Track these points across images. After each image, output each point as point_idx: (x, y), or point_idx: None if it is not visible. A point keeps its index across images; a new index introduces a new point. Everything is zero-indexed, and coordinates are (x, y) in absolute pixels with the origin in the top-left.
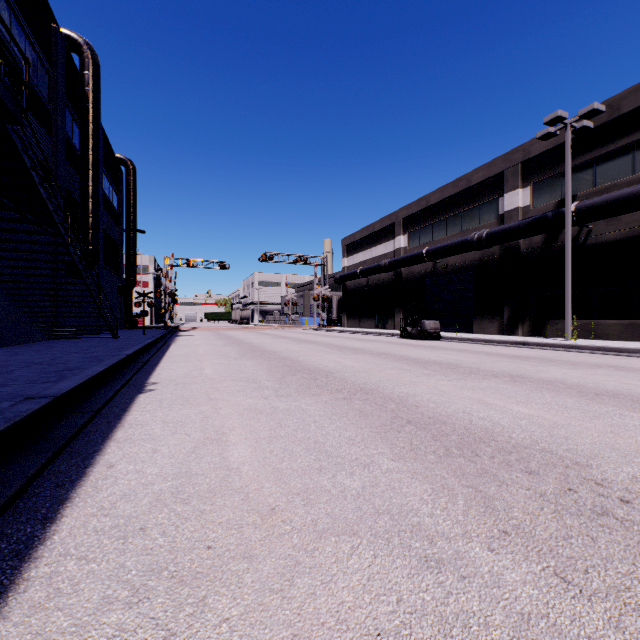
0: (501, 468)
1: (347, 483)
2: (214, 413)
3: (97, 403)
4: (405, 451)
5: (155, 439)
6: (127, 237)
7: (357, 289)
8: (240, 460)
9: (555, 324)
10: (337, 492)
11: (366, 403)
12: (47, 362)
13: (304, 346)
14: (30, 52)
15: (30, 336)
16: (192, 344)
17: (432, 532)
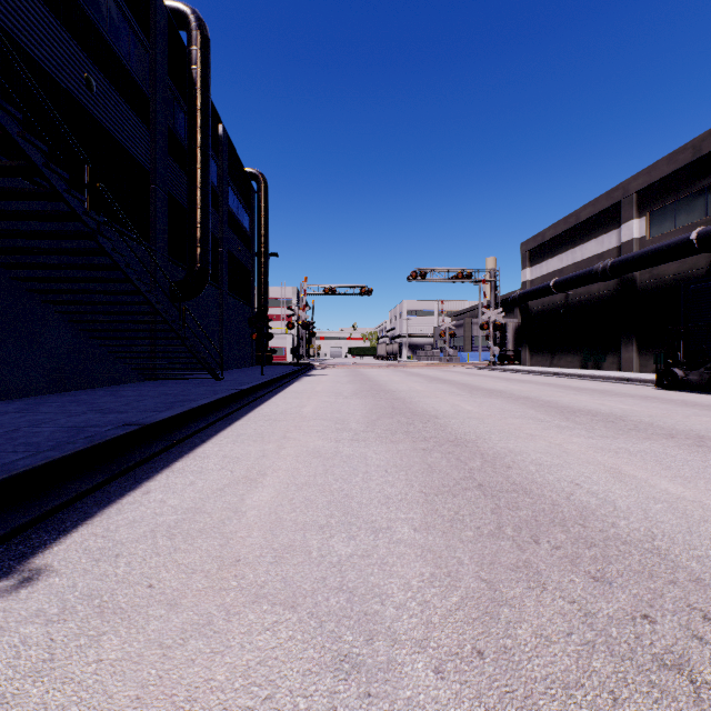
0: None
1: None
2: None
3: None
4: None
5: None
6: (258, 261)
7: (547, 311)
8: None
9: None
10: None
11: None
12: None
13: (484, 402)
14: (116, 15)
15: (114, 376)
16: (309, 390)
17: None
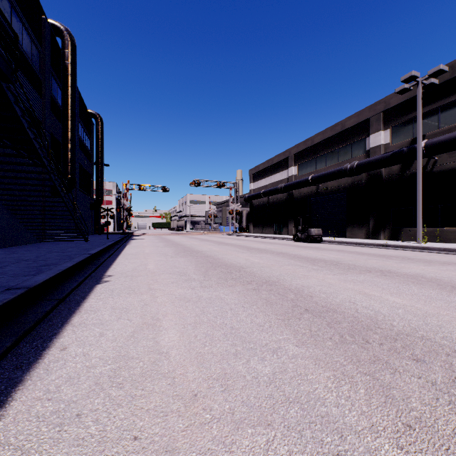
0: (391, 355)
1: (259, 369)
2: (152, 301)
3: (63, 292)
4: (306, 337)
5: (103, 324)
6: (96, 169)
7: (260, 205)
8: (169, 344)
9: (409, 231)
10: (251, 378)
11: (271, 293)
12: (33, 259)
13: (222, 247)
14: (26, 35)
15: (25, 239)
16: (141, 245)
17: (340, 424)
